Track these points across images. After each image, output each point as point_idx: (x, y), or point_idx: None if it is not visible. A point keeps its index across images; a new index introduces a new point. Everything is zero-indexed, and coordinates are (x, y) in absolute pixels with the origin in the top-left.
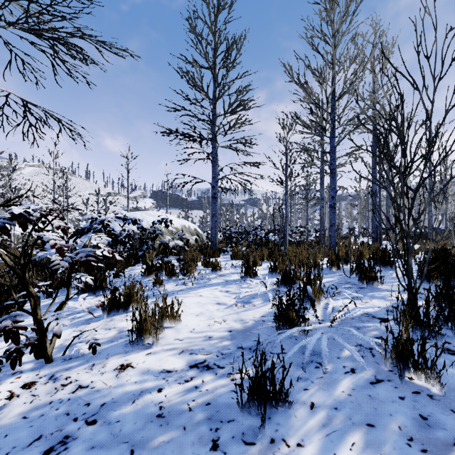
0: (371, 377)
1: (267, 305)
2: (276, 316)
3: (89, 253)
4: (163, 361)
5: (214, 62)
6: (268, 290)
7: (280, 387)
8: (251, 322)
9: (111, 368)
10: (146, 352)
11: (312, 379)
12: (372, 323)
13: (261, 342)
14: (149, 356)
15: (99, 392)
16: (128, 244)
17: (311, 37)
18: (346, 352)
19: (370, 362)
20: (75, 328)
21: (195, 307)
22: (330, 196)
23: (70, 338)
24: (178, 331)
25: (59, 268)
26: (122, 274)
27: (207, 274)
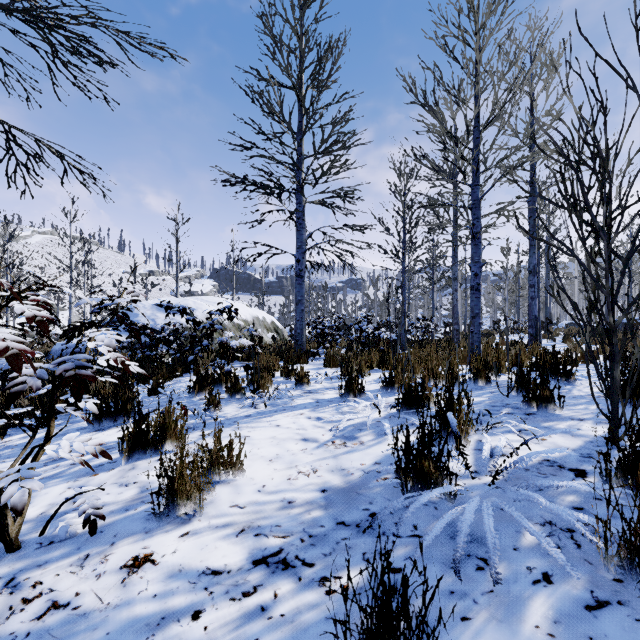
0: (585, 595)
1: (383, 443)
2: (401, 467)
3: (81, 363)
4: (207, 550)
5: (299, 77)
6: (382, 417)
7: (420, 623)
8: (358, 473)
9: (117, 565)
10: (181, 531)
11: (474, 595)
12: (564, 482)
13: (378, 515)
14: (185, 540)
15: (85, 617)
16: (174, 345)
17: (443, 36)
18: (528, 536)
19: (576, 559)
20: (73, 482)
21: (267, 446)
22: (472, 273)
23: (60, 502)
24: (237, 490)
25: (23, 390)
26: (161, 389)
27: (289, 390)
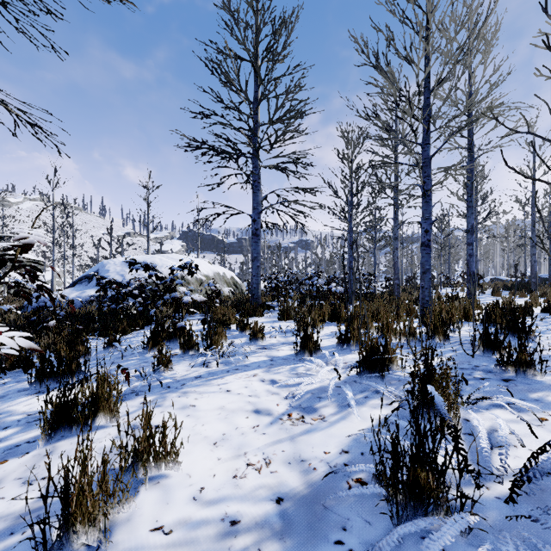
0: None
1: (347, 418)
2: (388, 484)
3: None
4: None
5: (255, 49)
6: (342, 380)
7: None
8: (321, 469)
9: None
10: None
11: None
12: None
13: None
14: None
15: None
16: (139, 298)
17: None
18: None
19: None
20: None
21: (213, 420)
22: (422, 230)
23: None
24: (166, 497)
25: None
26: (117, 344)
27: (243, 345)
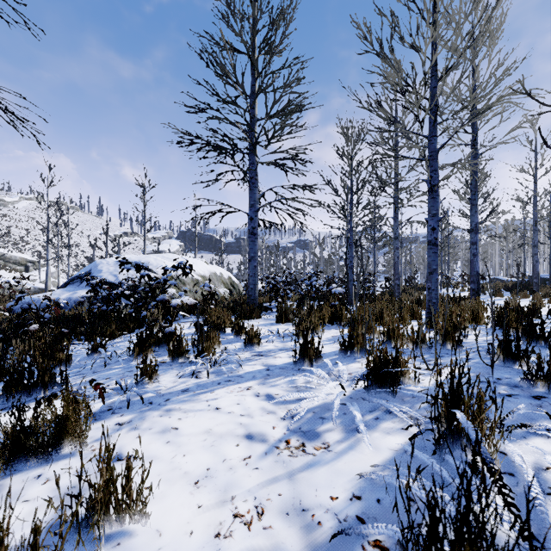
0: None
1: (357, 448)
2: None
3: None
4: None
5: (252, 40)
6: (347, 396)
7: None
8: (328, 524)
9: None
10: None
11: None
12: None
13: None
14: None
15: None
16: (132, 299)
17: None
18: None
19: None
20: None
21: (197, 449)
22: (429, 227)
23: None
24: None
25: None
26: (102, 349)
27: (238, 352)
